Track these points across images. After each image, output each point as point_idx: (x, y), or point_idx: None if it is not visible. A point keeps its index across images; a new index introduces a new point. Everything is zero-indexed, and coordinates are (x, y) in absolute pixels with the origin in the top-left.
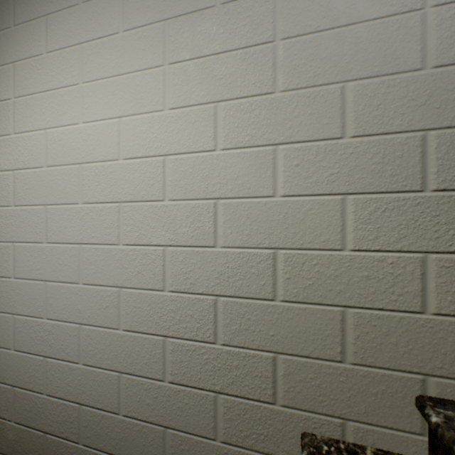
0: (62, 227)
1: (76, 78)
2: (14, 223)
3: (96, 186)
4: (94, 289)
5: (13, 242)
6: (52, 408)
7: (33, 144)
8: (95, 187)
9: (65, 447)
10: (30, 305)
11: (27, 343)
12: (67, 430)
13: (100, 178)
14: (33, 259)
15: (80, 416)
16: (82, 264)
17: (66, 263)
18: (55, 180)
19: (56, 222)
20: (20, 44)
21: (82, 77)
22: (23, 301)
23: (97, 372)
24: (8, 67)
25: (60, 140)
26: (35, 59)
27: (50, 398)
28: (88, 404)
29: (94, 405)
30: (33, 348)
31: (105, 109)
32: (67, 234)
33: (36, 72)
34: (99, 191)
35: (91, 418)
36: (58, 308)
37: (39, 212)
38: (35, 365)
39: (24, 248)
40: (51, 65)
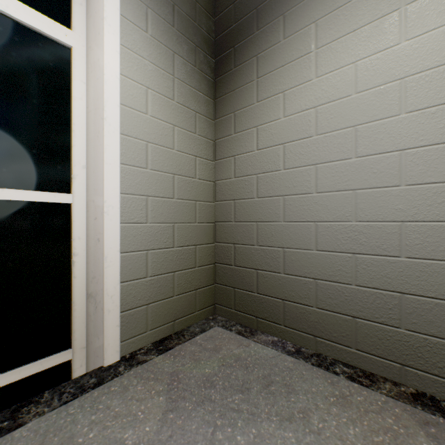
0: (376, 141)
1: (395, 5)
2: (315, 149)
3: (425, 93)
4: (421, 188)
5: (314, 164)
6: (363, 297)
7: (338, 80)
8: (424, 94)
9: (379, 330)
10: (334, 212)
11: (331, 243)
12: (383, 316)
13: (431, 84)
14: (338, 174)
15: (401, 304)
16: (403, 168)
17: (381, 170)
18: (366, 103)
19: (368, 137)
20: (323, 4)
21: (404, 1)
22: (326, 210)
23: (427, 263)
24: (308, 28)
25: (373, 66)
26: (340, 9)
27: (360, 288)
28: (413, 293)
29: (421, 294)
30: (338, 247)
31: (439, 17)
32: (383, 145)
33: (342, 19)
34: (430, 96)
35: (417, 306)
36: (370, 211)
37: (346, 134)
38: (340, 261)
39: (327, 167)
40: (361, 6)
